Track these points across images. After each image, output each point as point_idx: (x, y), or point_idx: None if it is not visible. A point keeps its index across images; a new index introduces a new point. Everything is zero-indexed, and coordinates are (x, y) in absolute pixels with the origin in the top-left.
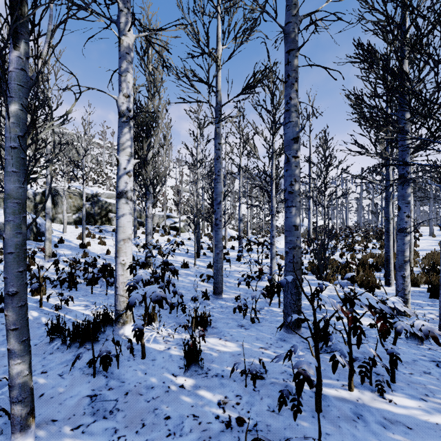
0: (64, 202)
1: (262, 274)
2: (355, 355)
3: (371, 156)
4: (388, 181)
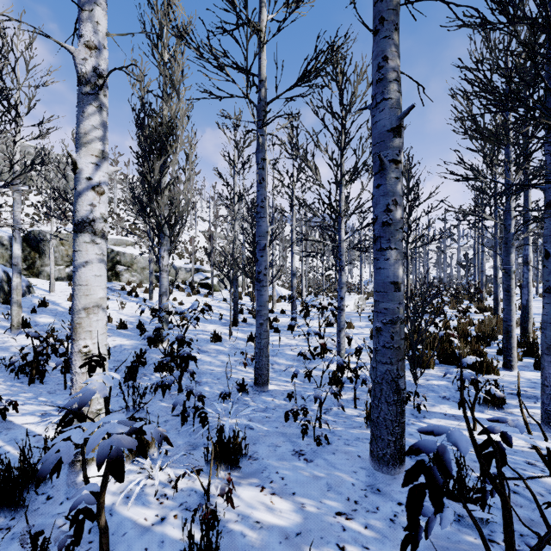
0: (51, 250)
1: (325, 351)
2: (519, 529)
3: (517, 166)
4: (509, 218)
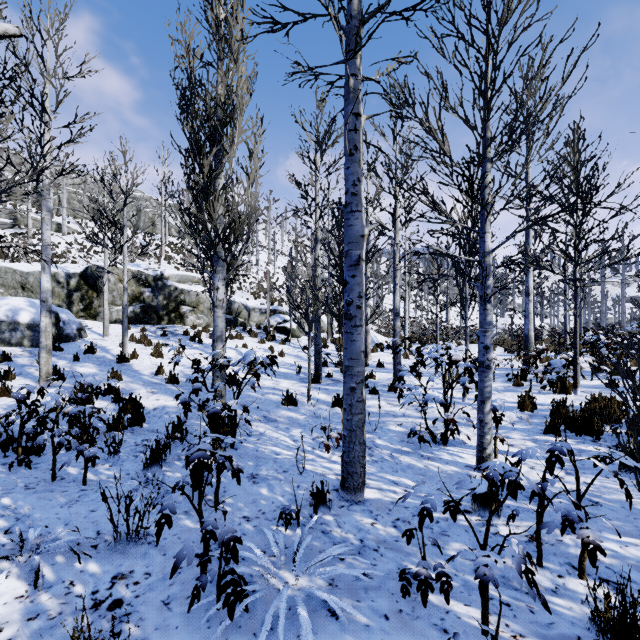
0: (104, 288)
1: (452, 430)
2: None
3: None
4: None
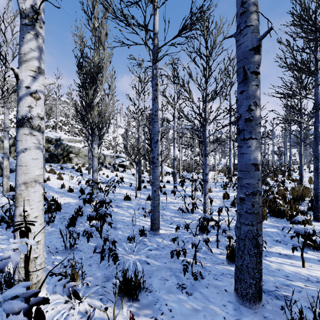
0: None
1: (195, 207)
2: None
3: None
4: (318, 121)
